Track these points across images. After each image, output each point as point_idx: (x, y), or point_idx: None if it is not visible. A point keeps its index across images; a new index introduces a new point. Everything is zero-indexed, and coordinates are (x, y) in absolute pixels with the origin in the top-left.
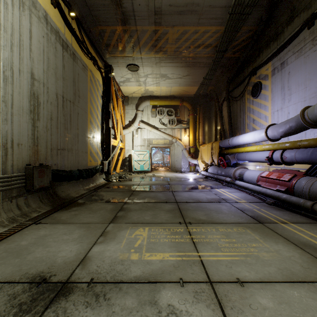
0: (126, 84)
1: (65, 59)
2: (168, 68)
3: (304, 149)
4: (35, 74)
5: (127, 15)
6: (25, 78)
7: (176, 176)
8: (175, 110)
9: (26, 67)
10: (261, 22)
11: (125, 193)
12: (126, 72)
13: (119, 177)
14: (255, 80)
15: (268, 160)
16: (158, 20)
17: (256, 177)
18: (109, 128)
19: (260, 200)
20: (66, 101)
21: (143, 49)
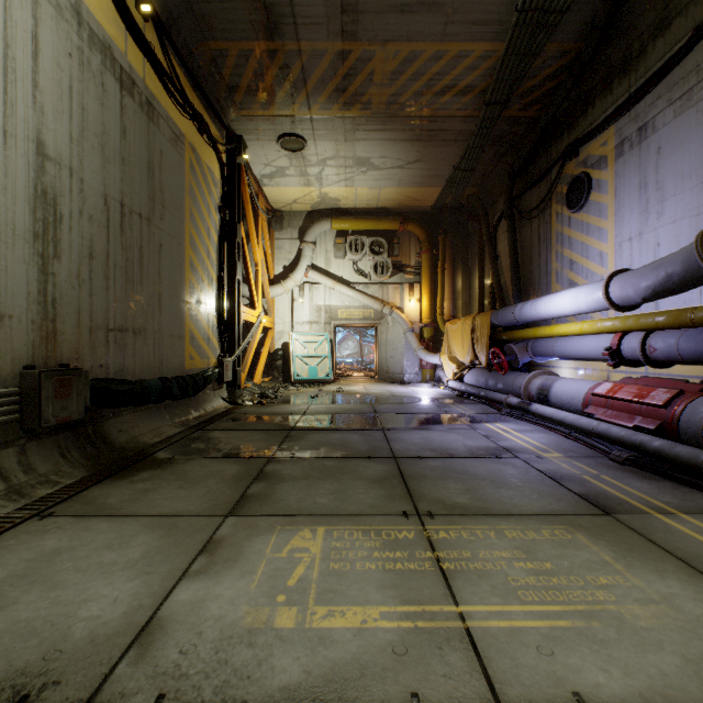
0: (276, 182)
1: (127, 114)
2: (372, 144)
3: (702, 329)
4: (48, 145)
5: (276, 13)
6: (21, 152)
7: (390, 392)
8: (389, 242)
9: (23, 125)
10: (593, 32)
11: (272, 434)
12: (275, 152)
13: (259, 394)
14: (575, 171)
15: (611, 355)
16: (349, 27)
17: (581, 396)
18: (238, 281)
19: (595, 453)
20: (129, 215)
21: (315, 99)
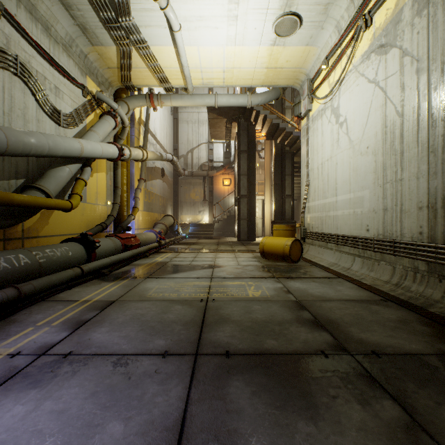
0: None
1: None
2: None
3: None
4: None
5: None
6: None
7: None
8: None
9: None
10: None
11: None
12: None
13: None
14: None
15: None
16: None
17: None
18: None
19: None
20: None
21: None
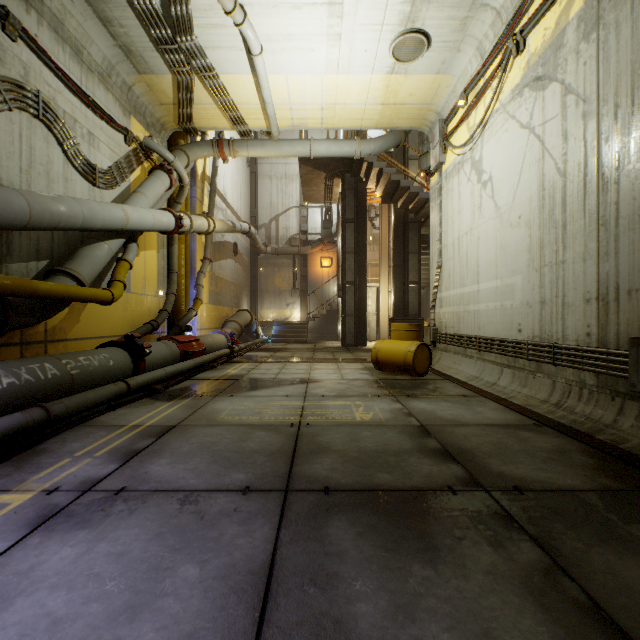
0: None
1: None
2: None
3: None
4: None
5: None
6: None
7: None
8: None
9: None
10: None
11: None
12: None
13: None
14: None
15: None
16: None
17: None
18: None
19: None
20: None
21: None
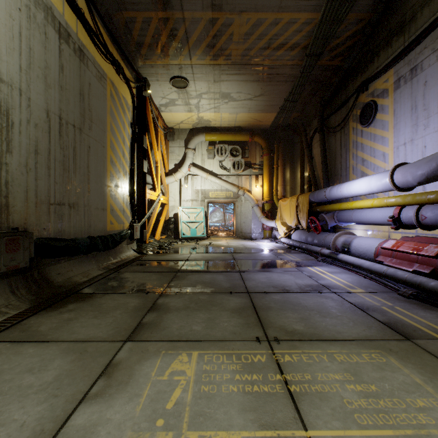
0: (169, 109)
1: (64, 56)
2: (232, 83)
3: None
4: (2, 71)
5: None
6: None
7: (243, 245)
8: (242, 149)
9: None
10: (380, 4)
11: (164, 275)
12: (169, 89)
13: (158, 246)
14: (365, 100)
15: (393, 221)
16: (217, 1)
17: (373, 249)
18: (144, 173)
19: (386, 289)
20: (66, 125)
21: (194, 52)
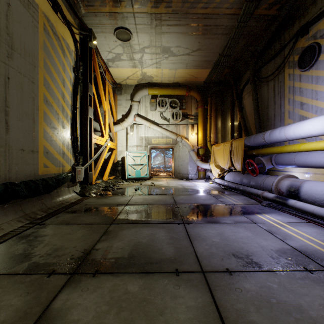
0: (116, 64)
1: None
2: (172, 36)
3: None
4: None
5: None
6: None
7: (182, 186)
8: (180, 101)
9: None
10: None
11: (93, 229)
12: (114, 42)
13: (104, 187)
14: (305, 44)
15: None
16: None
17: None
18: (90, 119)
19: None
20: None
21: None
